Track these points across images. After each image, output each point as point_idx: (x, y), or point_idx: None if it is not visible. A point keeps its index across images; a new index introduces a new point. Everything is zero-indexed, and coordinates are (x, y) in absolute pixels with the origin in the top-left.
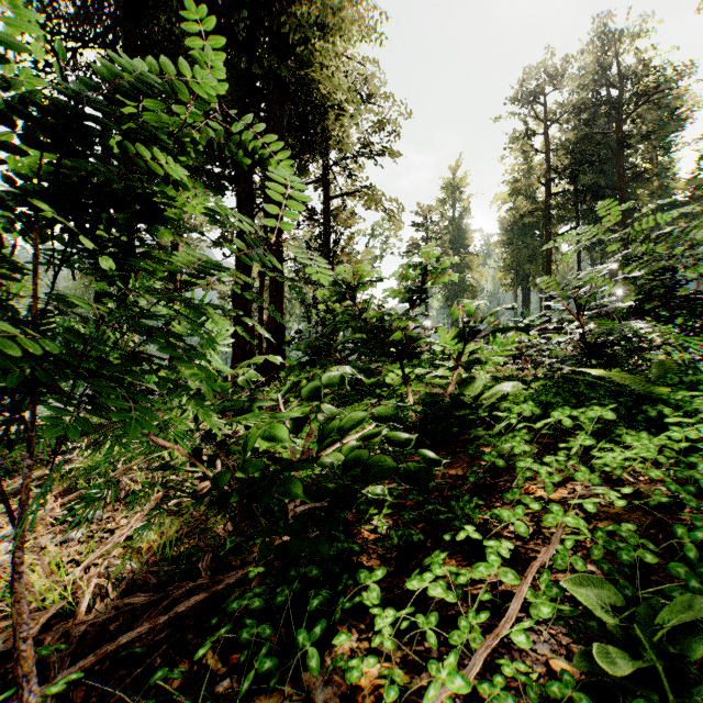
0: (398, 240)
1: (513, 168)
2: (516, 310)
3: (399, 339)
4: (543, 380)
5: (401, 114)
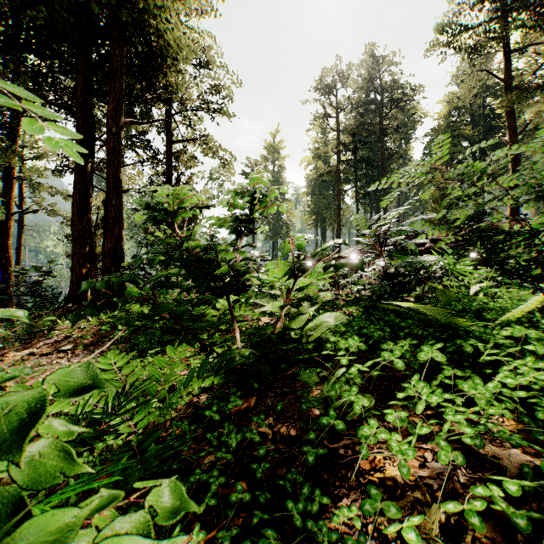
0: (231, 184)
1: (315, 140)
2: (347, 245)
3: (225, 273)
4: (354, 306)
5: (233, 81)
